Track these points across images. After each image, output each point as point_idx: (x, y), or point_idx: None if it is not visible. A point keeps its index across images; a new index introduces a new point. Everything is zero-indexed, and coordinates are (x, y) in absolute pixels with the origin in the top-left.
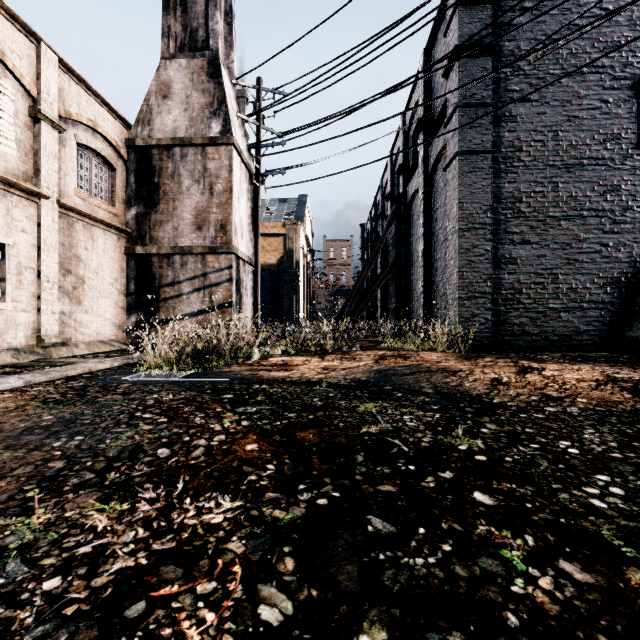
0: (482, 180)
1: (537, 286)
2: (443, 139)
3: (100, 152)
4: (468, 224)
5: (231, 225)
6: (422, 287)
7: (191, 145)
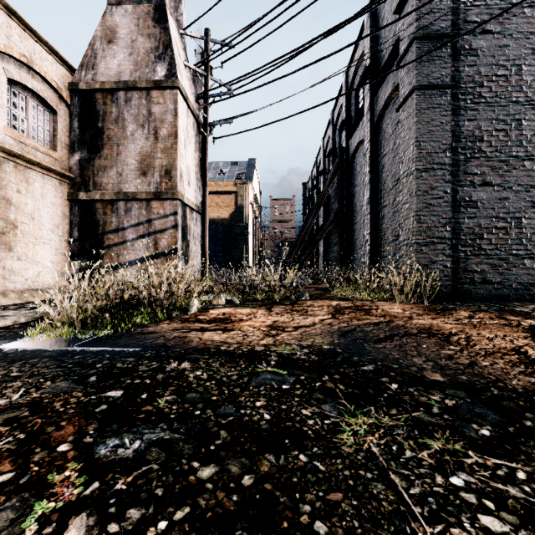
0: (441, 117)
1: (499, 231)
2: (392, 83)
3: (37, 92)
4: (426, 164)
5: (176, 170)
6: (368, 235)
7: (135, 89)
